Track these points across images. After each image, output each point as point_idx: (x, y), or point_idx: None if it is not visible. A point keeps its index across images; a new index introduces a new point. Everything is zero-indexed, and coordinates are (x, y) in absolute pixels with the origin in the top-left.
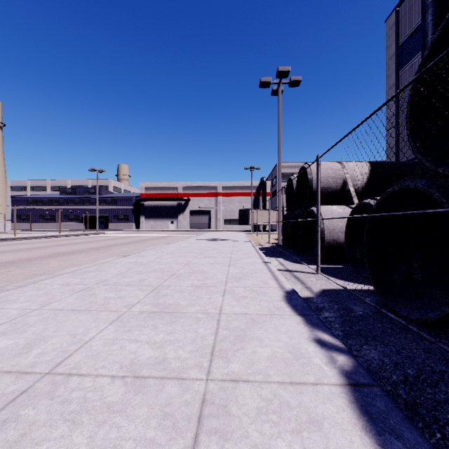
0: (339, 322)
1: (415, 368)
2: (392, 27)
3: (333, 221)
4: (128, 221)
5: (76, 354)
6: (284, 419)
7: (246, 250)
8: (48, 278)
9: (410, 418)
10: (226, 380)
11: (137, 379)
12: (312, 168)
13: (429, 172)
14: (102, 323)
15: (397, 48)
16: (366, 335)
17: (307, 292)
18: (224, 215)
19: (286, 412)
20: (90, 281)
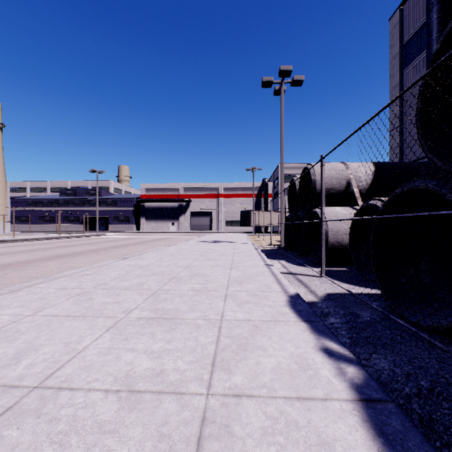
0: (346, 328)
1: (429, 380)
2: (396, 25)
3: (337, 223)
4: (129, 222)
5: (68, 365)
6: (292, 441)
7: (248, 252)
8: (44, 281)
9: (426, 436)
10: (228, 395)
11: (132, 394)
12: (315, 168)
13: (441, 171)
14: (98, 330)
15: (401, 47)
16: (375, 343)
17: (311, 297)
18: (226, 217)
19: (294, 432)
20: (87, 285)
